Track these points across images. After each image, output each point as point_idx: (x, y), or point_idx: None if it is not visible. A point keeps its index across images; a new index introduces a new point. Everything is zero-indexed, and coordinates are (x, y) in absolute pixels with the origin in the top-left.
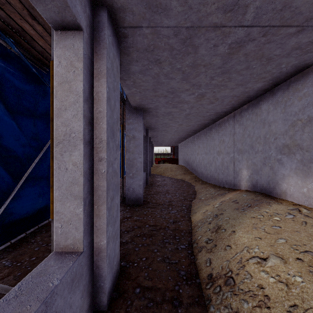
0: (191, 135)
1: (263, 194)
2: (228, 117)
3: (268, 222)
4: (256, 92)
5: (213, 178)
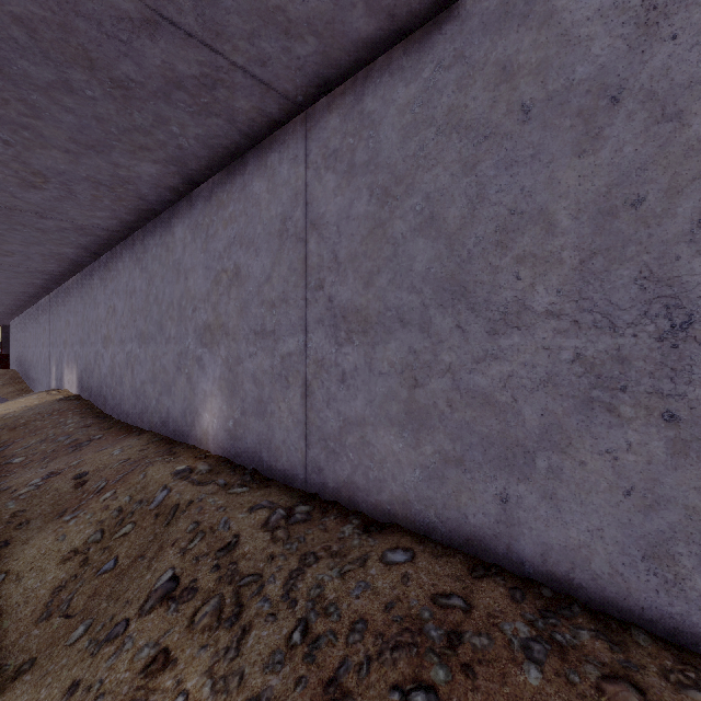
0: (22, 310)
1: (56, 389)
2: (48, 298)
3: (11, 403)
4: (46, 284)
5: (40, 383)
